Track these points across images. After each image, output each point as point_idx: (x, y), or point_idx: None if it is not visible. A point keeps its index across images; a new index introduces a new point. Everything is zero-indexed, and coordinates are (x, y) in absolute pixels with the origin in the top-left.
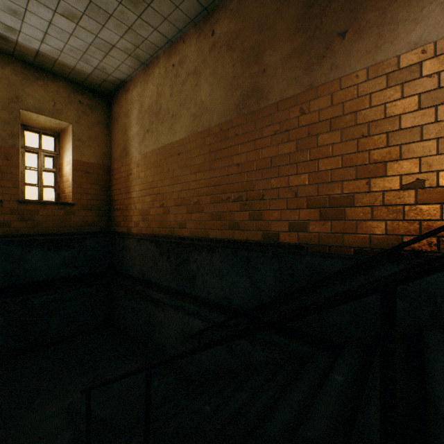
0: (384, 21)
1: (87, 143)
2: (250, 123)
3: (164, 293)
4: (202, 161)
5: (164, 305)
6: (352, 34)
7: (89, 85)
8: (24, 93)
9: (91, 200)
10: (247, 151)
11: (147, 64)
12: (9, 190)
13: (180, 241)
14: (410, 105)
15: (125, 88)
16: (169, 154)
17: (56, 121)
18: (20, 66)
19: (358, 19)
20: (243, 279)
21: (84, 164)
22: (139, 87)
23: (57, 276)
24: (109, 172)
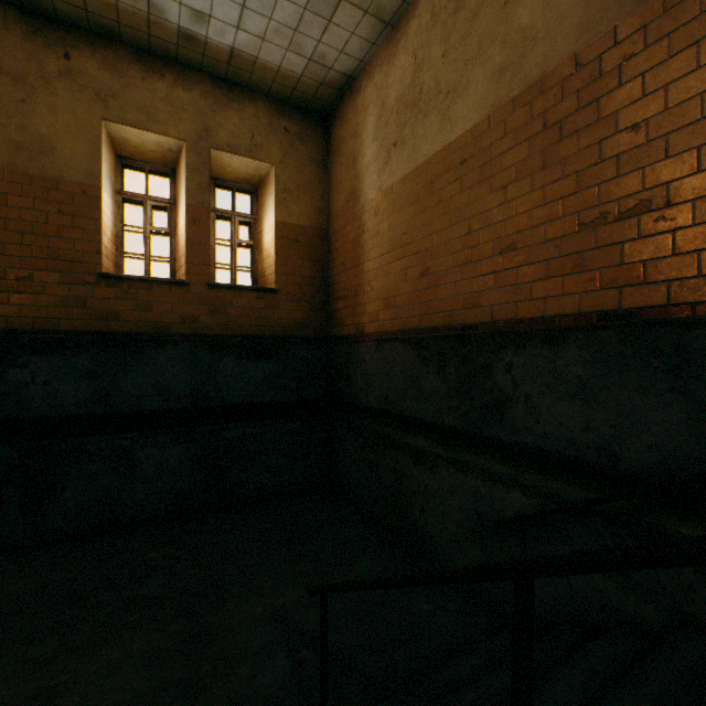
0: None
1: (295, 195)
2: (681, 6)
3: (428, 437)
4: (523, 157)
5: (431, 459)
6: None
7: (298, 100)
8: (215, 124)
9: (301, 286)
10: (668, 82)
11: (393, 25)
12: (197, 268)
13: (467, 333)
14: None
15: (352, 90)
16: (440, 170)
17: (254, 164)
18: (210, 84)
19: None
20: (659, 401)
21: (291, 228)
22: (378, 74)
23: (256, 400)
24: (326, 240)
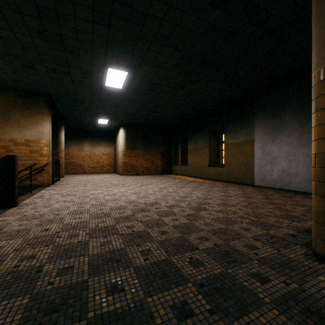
0: (5, 128)
1: None
2: None
3: None
4: None
5: None
6: None
7: None
8: None
9: None
10: None
11: None
12: None
13: None
14: (11, 151)
15: None
16: None
17: None
18: None
19: None
20: None
21: None
22: None
23: None
24: None
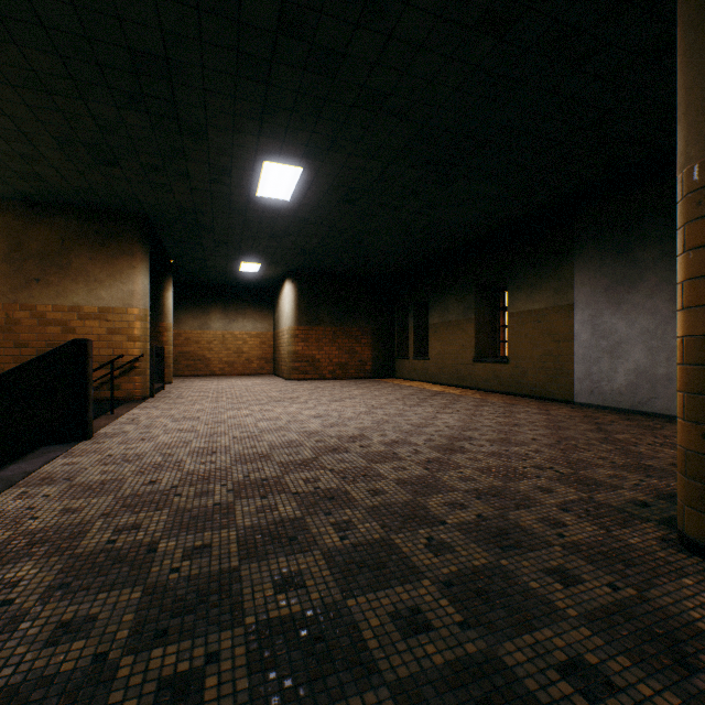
0: (62, 285)
1: None
2: None
3: None
4: None
5: None
6: (45, 283)
7: None
8: None
9: None
10: None
11: None
12: None
13: None
14: (74, 331)
15: None
16: None
17: None
18: None
19: (48, 276)
20: None
21: None
22: None
23: None
24: None
